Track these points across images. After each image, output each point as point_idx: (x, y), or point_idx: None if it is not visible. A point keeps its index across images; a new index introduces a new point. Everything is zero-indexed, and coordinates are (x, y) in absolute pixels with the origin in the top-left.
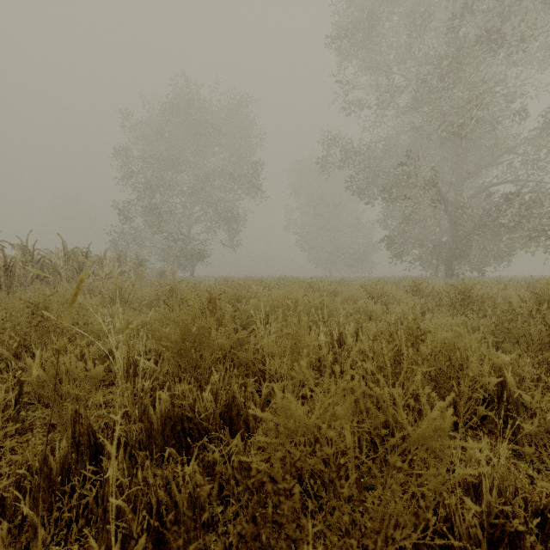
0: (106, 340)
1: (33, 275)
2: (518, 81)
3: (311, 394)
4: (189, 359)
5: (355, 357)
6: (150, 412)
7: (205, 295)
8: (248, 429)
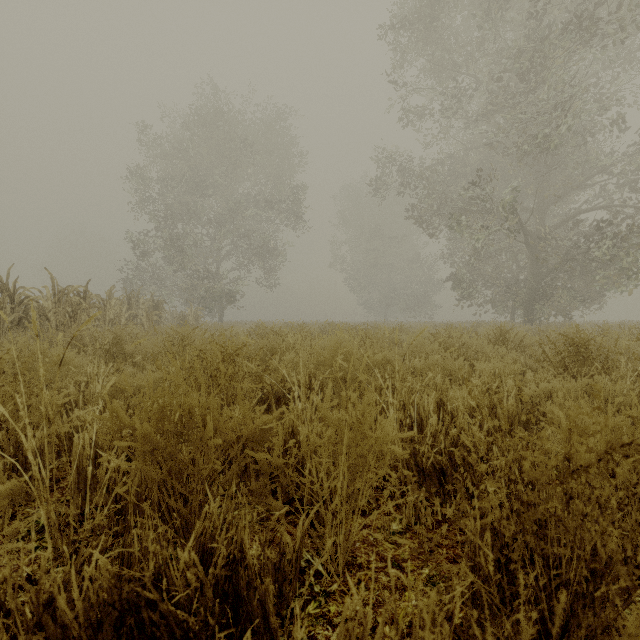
0: (72, 416)
1: (14, 320)
2: (615, 84)
3: (377, 508)
4: (171, 466)
5: (443, 447)
6: (61, 604)
7: (216, 349)
8: (268, 620)
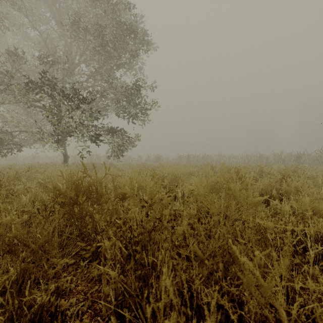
0: None
1: None
2: None
3: None
4: None
5: None
6: None
7: None
8: None
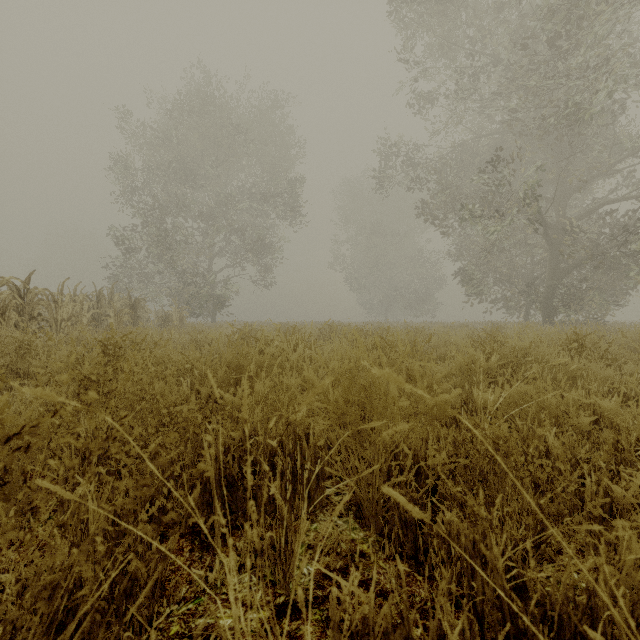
0: None
1: None
2: None
3: None
4: None
5: None
6: None
7: None
8: None
